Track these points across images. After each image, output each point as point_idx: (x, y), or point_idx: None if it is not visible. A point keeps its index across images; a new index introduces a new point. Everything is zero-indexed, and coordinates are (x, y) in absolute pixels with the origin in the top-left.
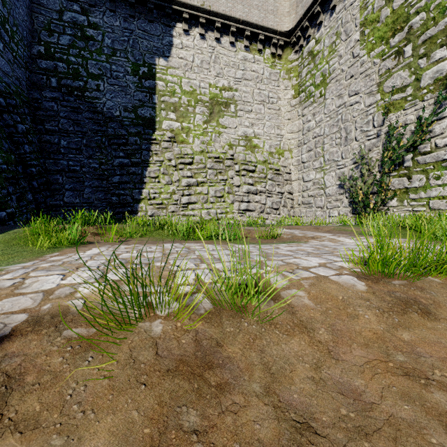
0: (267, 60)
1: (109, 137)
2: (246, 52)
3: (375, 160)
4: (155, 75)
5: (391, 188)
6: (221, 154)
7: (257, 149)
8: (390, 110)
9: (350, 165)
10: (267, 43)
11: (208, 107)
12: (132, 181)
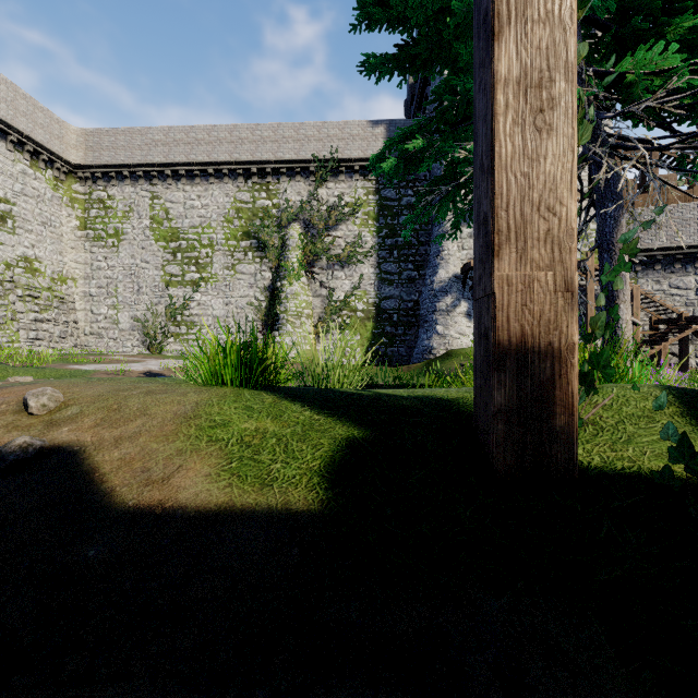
0: (49, 181)
1: None
2: (27, 165)
3: (161, 312)
4: None
5: (171, 331)
6: None
7: (39, 273)
8: (170, 285)
9: (143, 311)
10: (50, 163)
11: None
12: None
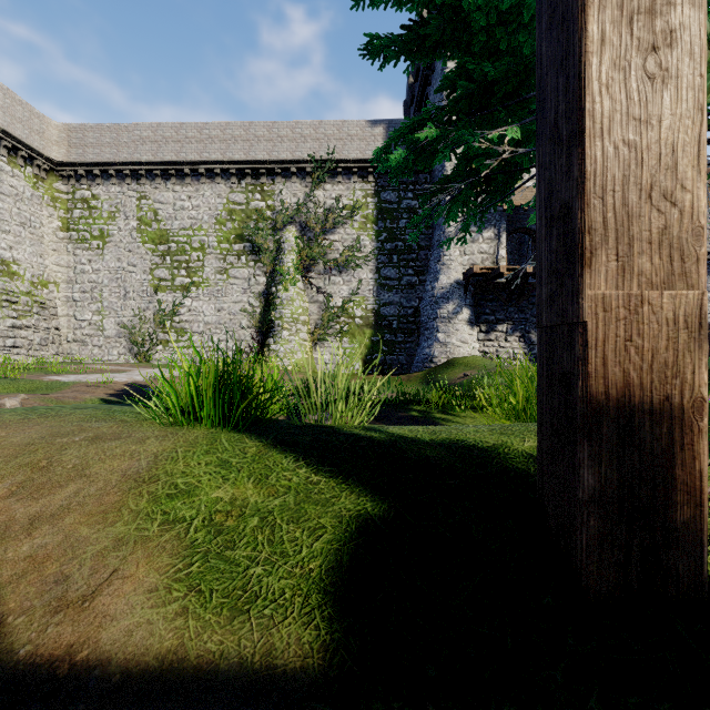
0: (29, 178)
1: None
2: (4, 161)
3: (149, 319)
4: None
5: (159, 339)
6: None
7: (17, 277)
8: (159, 290)
9: (130, 317)
10: (29, 160)
11: None
12: None
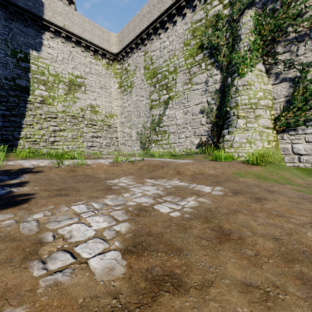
0: (104, 65)
1: None
2: (92, 58)
3: (148, 127)
4: (29, 60)
5: (152, 139)
6: (76, 114)
7: (98, 113)
8: (153, 108)
9: (141, 127)
10: (104, 56)
11: (67, 85)
12: (12, 126)
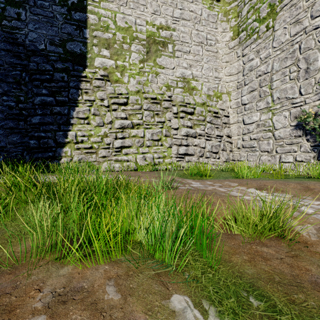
0: (205, 1)
1: (30, 71)
2: None
3: None
4: (86, 7)
5: None
6: (158, 95)
7: (195, 92)
8: None
9: (315, 101)
10: None
11: (144, 45)
12: (56, 122)
